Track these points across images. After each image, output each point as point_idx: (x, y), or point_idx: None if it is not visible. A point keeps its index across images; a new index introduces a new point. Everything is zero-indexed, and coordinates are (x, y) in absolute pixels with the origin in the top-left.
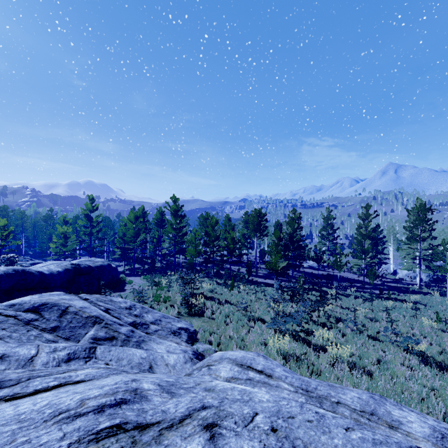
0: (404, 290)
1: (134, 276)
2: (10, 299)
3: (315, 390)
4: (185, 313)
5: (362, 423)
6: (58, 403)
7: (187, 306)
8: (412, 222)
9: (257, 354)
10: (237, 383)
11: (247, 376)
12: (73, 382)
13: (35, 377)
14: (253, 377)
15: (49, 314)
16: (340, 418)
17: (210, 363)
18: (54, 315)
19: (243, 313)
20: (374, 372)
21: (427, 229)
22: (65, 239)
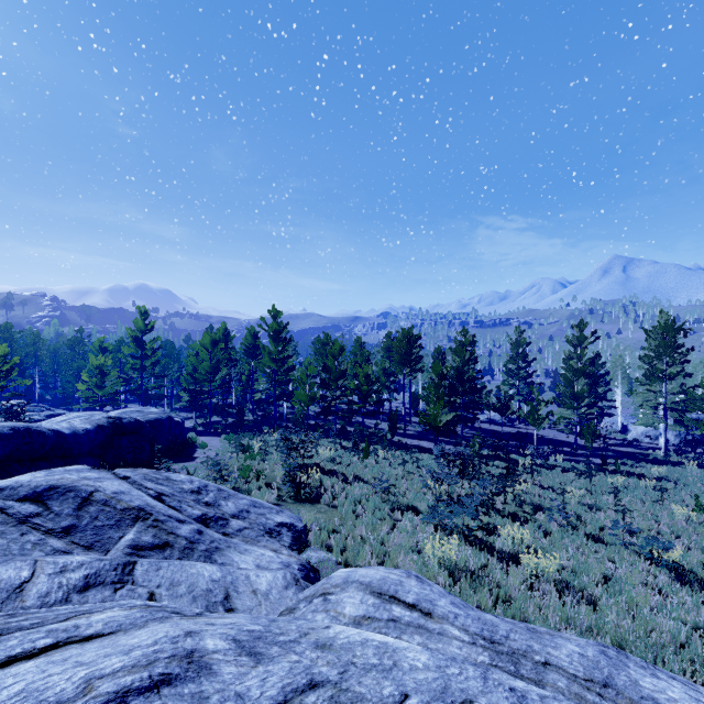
0: (641, 459)
1: (210, 436)
2: (6, 475)
3: (506, 640)
4: (289, 497)
5: (589, 703)
6: (42, 688)
7: (292, 487)
8: (653, 349)
9: (406, 573)
10: (373, 628)
11: (389, 615)
12: (80, 638)
13: (12, 631)
14: (399, 616)
15: (60, 505)
16: (553, 700)
17: (327, 590)
18: (69, 506)
19: (383, 497)
20: (598, 597)
21: (677, 362)
22: (101, 377)
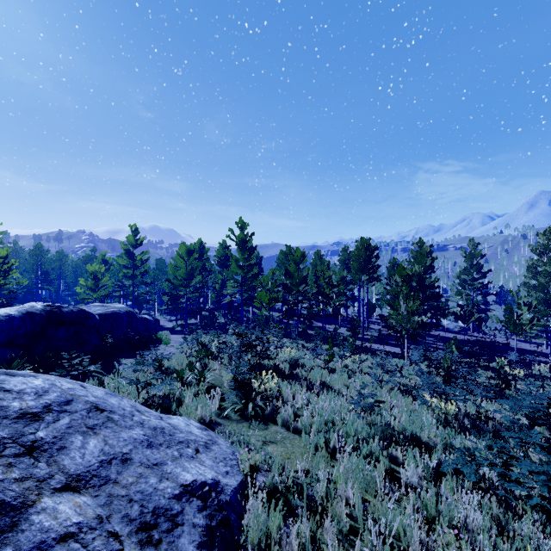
0: None
1: (182, 334)
2: None
3: None
4: (234, 410)
5: None
6: None
7: (239, 396)
8: None
9: None
10: None
11: None
12: None
13: None
14: None
15: None
16: None
17: None
18: None
19: (365, 417)
20: None
21: None
22: (95, 281)
